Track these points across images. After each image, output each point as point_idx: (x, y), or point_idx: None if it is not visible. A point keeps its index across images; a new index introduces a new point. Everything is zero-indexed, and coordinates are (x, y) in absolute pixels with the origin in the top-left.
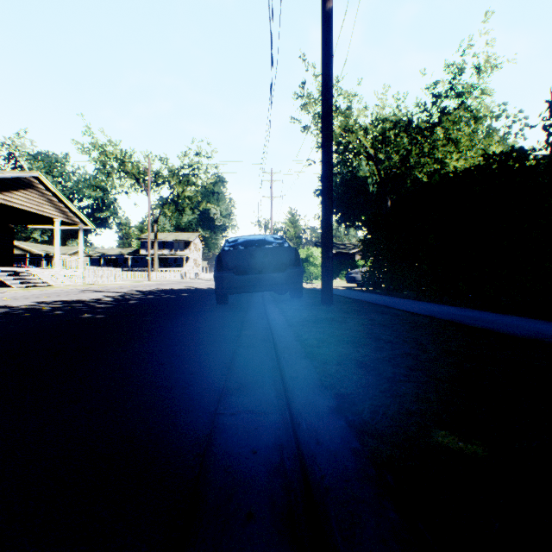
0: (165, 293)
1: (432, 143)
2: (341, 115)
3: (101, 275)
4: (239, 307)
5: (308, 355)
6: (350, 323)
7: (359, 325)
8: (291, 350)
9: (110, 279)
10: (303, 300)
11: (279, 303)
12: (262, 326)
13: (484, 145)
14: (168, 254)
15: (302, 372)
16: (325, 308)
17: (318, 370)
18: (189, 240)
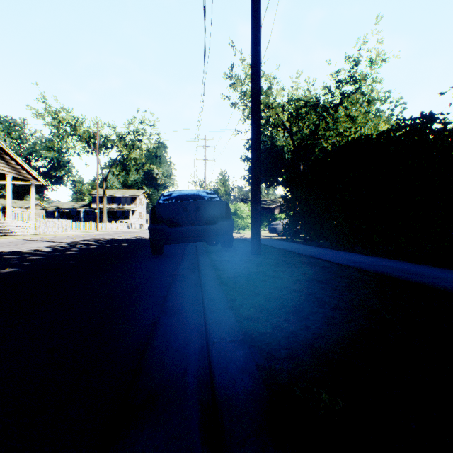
0: (106, 243)
1: (336, 119)
2: (263, 93)
3: (52, 226)
4: (173, 257)
5: (246, 338)
6: (284, 278)
7: (294, 281)
8: (223, 327)
9: (61, 230)
10: (233, 250)
11: (211, 253)
12: (193, 281)
13: (374, 123)
14: (116, 207)
15: (241, 381)
16: (255, 259)
17: (264, 375)
18: (135, 196)
